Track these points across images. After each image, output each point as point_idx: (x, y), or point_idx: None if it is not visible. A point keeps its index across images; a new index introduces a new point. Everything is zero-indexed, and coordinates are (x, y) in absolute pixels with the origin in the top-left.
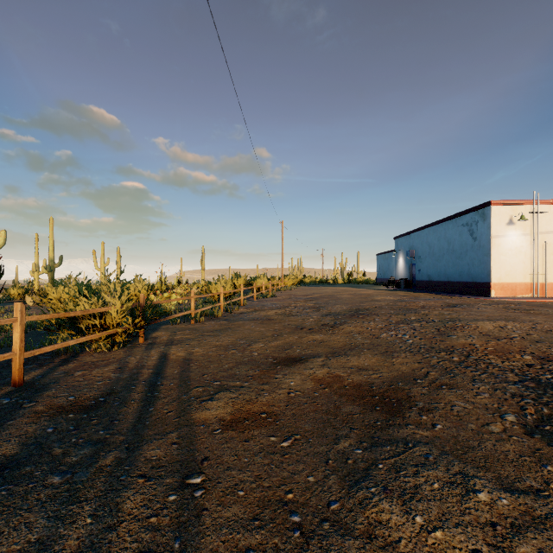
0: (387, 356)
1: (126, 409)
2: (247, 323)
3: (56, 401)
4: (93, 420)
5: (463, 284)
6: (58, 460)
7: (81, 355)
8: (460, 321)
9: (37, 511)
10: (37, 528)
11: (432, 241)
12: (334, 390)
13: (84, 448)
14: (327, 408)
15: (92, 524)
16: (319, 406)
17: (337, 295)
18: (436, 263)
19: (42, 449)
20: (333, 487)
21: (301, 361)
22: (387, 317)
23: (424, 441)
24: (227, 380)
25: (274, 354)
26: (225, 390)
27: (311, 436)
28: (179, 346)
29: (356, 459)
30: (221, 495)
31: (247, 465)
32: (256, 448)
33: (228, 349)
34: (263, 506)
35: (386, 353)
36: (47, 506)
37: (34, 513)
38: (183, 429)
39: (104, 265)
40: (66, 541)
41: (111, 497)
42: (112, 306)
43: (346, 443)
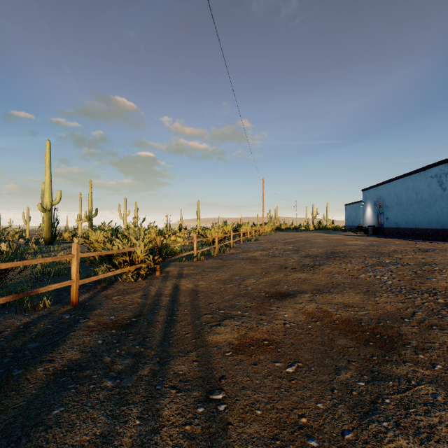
0: (369, 295)
1: (153, 328)
2: (238, 262)
3: (102, 319)
4: (130, 336)
5: (432, 231)
6: (108, 367)
7: (115, 283)
8: (437, 265)
9: (98, 408)
10: (100, 423)
11: (400, 192)
12: (325, 324)
13: (126, 358)
14: (321, 339)
15: (140, 425)
16: (314, 337)
17: (311, 239)
18: (404, 211)
19: (96, 357)
20: (343, 417)
21: (290, 296)
22: (362, 260)
23: (426, 379)
24: (230, 309)
25: (265, 289)
26: (230, 318)
27: (312, 365)
28: (187, 279)
29: (360, 391)
30: (241, 412)
31: (259, 386)
32: (264, 371)
33: (226, 283)
34: (281, 427)
35: (368, 292)
36: (105, 405)
37: (96, 410)
38: (200, 349)
39: (126, 215)
40: (123, 437)
41: (152, 403)
42: (138, 246)
43: (348, 375)
